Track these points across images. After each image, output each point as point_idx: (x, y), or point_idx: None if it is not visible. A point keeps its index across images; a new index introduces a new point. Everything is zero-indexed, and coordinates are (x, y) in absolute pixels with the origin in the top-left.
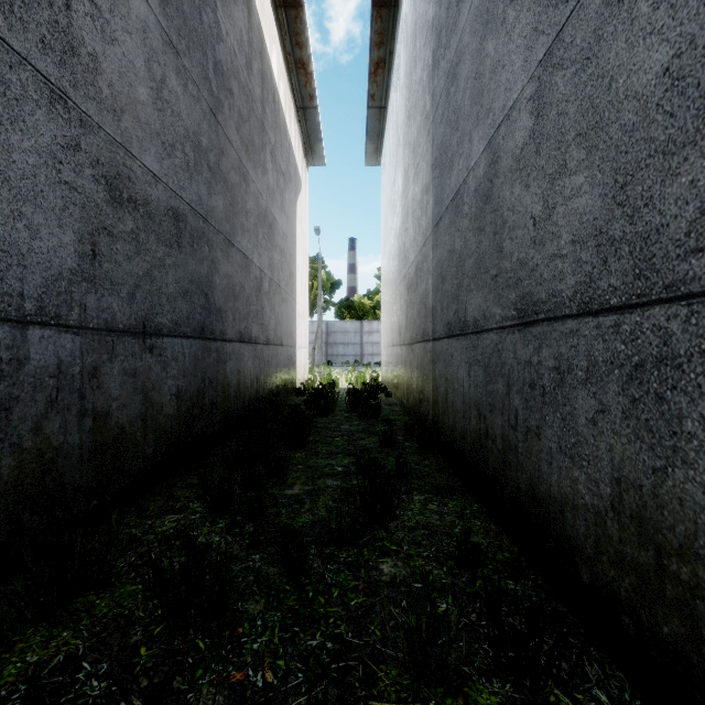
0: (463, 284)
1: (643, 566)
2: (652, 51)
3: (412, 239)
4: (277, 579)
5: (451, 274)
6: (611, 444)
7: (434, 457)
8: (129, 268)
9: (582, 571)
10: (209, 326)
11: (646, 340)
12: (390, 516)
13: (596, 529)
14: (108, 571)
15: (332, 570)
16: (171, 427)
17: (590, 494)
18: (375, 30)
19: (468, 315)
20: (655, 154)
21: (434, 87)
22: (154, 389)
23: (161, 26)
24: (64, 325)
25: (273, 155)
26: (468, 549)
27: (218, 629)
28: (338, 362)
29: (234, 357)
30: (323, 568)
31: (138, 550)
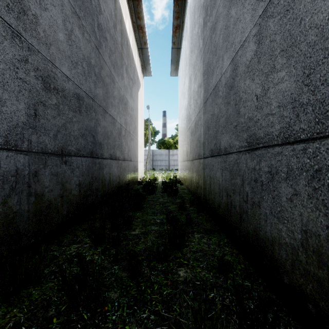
0: (219, 130)
1: (321, 278)
2: (326, 1)
3: (193, 110)
4: (126, 279)
5: (212, 126)
6: (301, 212)
7: (204, 215)
8: (54, 122)
9: (284, 277)
10: (95, 151)
11: (322, 157)
12: (183, 246)
13: (292, 256)
14: (39, 275)
15: (154, 274)
16: (76, 201)
17: (289, 237)
18: (175, 11)
19: (221, 146)
20: (328, 56)
21: (204, 36)
22: (67, 182)
23: (70, 4)
24: (19, 150)
25: (127, 70)
26: (223, 263)
27: (95, 307)
28: (158, 169)
29: (107, 166)
30: (149, 273)
31: (56, 263)
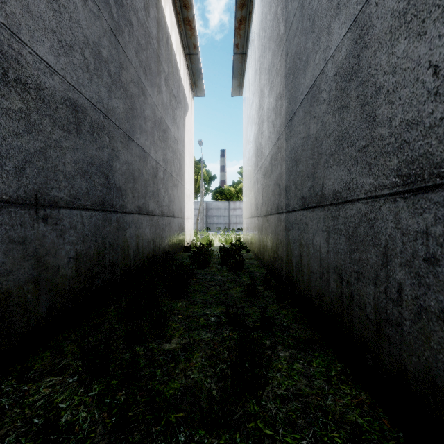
0: (319, 162)
1: None
2: None
3: (267, 138)
4: None
5: (305, 157)
6: None
7: (289, 307)
8: (16, 143)
9: None
10: (110, 201)
11: None
12: (262, 390)
13: None
14: None
15: None
16: (69, 286)
17: None
18: None
19: (326, 189)
20: None
21: (288, 12)
22: (49, 254)
23: None
24: None
25: (167, 82)
26: None
27: None
28: (214, 228)
29: (133, 225)
30: None
31: None
